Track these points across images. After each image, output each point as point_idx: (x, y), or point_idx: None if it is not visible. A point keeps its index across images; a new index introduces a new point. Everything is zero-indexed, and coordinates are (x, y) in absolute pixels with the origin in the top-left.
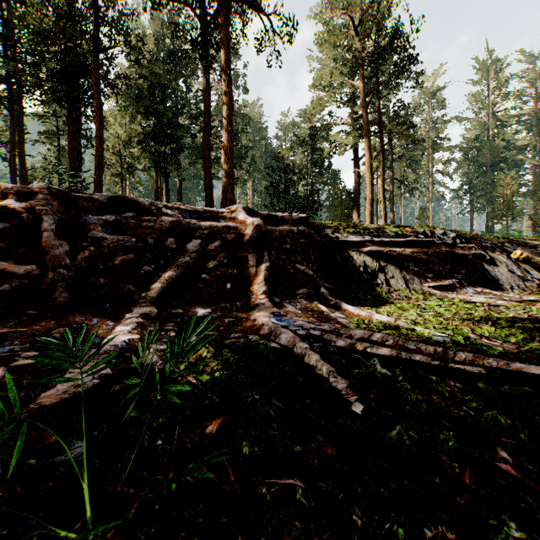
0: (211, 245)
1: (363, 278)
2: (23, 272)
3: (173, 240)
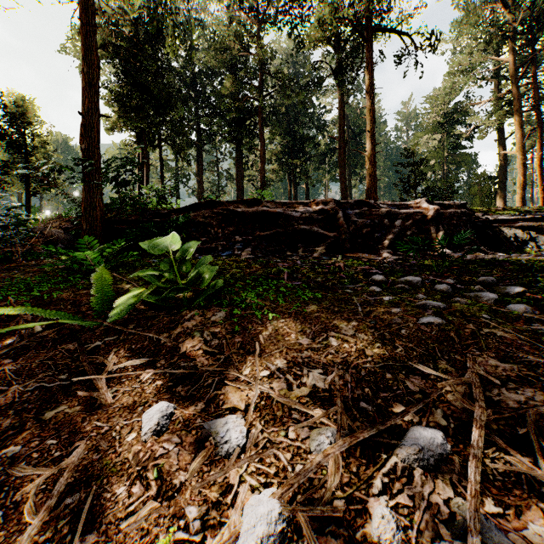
0: (407, 222)
1: (513, 245)
2: (332, 236)
3: (387, 221)
